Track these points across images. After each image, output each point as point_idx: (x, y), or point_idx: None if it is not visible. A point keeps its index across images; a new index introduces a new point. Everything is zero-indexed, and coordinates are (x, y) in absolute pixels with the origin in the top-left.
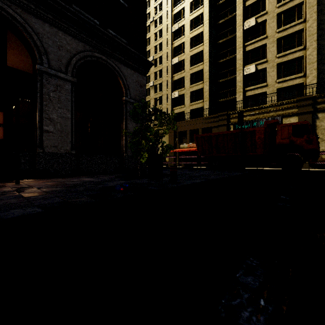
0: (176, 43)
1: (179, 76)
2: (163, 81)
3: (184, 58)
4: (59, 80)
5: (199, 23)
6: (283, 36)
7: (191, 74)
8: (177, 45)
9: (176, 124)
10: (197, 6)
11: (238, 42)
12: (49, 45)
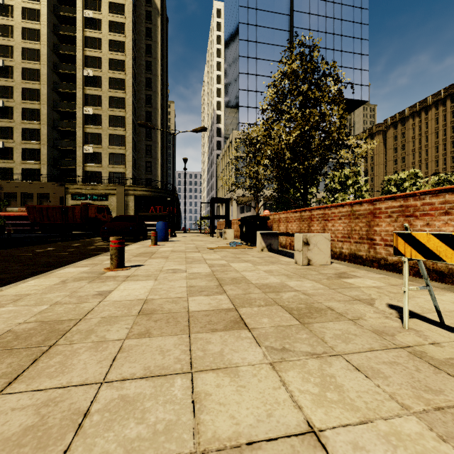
0: (1, 82)
1: (5, 124)
2: None
3: (12, 105)
4: None
5: (35, 77)
6: (113, 134)
7: (23, 128)
8: (1, 85)
9: (1, 183)
10: (32, 57)
11: (78, 121)
12: None
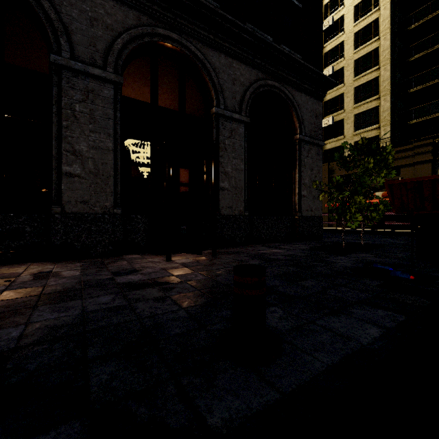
0: (330, 45)
1: (334, 94)
2: None
3: (342, 65)
4: (233, 123)
5: (370, 6)
6: None
7: (355, 87)
8: (331, 49)
9: (333, 165)
10: None
11: None
12: (224, 81)
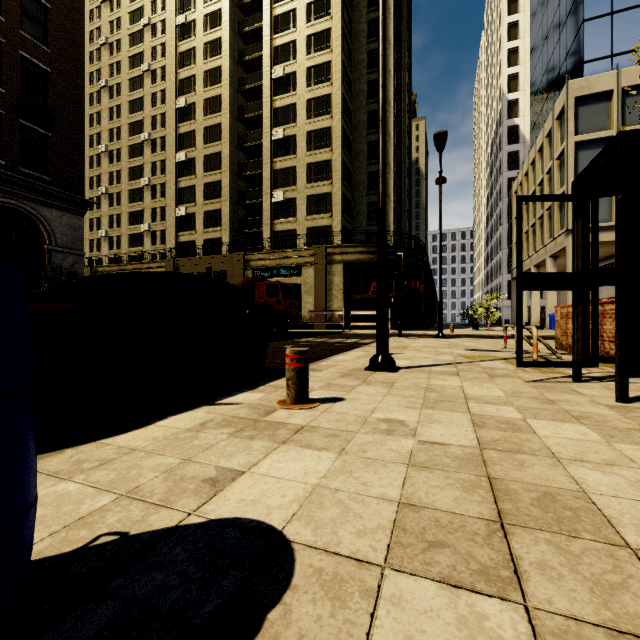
0: (184, 128)
1: (188, 183)
2: (167, 181)
3: (195, 155)
4: None
5: (217, 108)
6: (313, 163)
7: (205, 184)
8: (185, 132)
9: (179, 262)
10: (214, 81)
11: (265, 155)
12: None
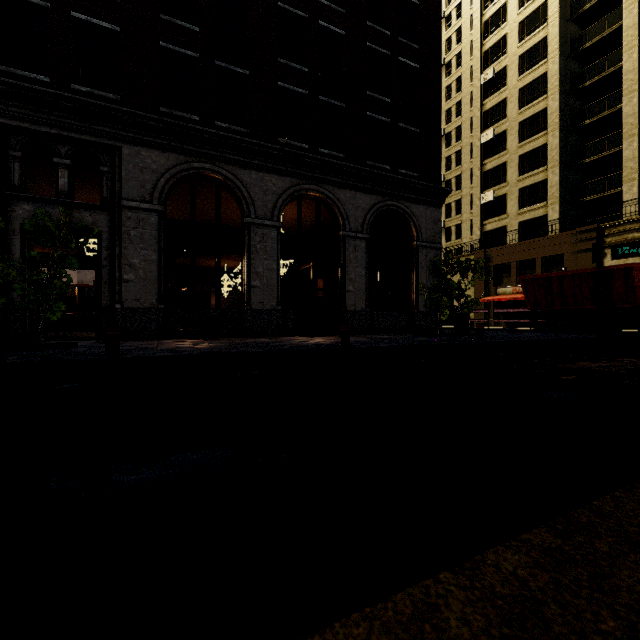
0: (490, 103)
1: (496, 163)
2: (463, 171)
3: (505, 128)
4: (357, 241)
5: (538, 57)
6: None
7: (520, 156)
8: (491, 107)
9: (490, 252)
10: (533, 26)
11: (627, 81)
12: (349, 210)
